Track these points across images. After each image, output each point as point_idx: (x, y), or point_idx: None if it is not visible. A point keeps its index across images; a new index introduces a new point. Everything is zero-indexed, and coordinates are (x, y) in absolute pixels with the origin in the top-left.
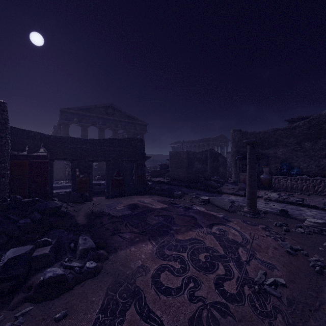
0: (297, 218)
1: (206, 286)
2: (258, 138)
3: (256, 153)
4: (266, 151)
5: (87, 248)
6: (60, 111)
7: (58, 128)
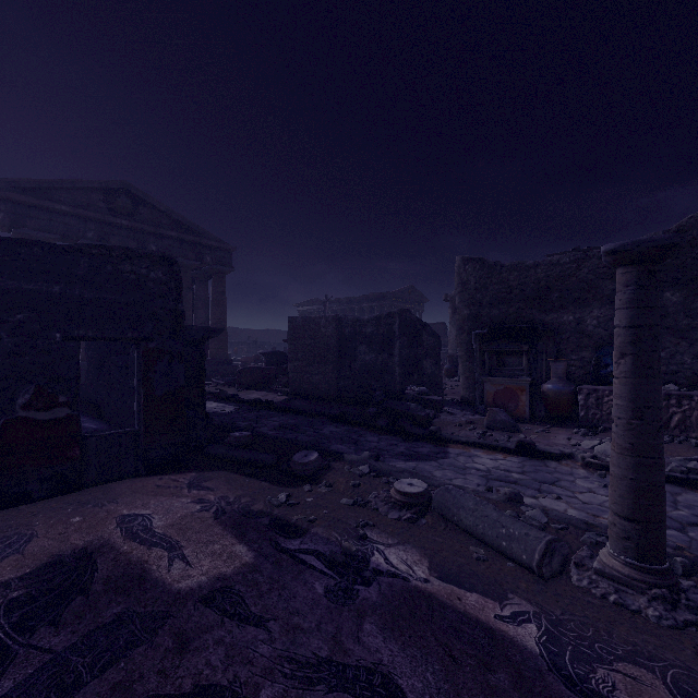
0: None
1: None
2: (532, 281)
3: (526, 321)
4: (555, 315)
5: None
6: None
7: None
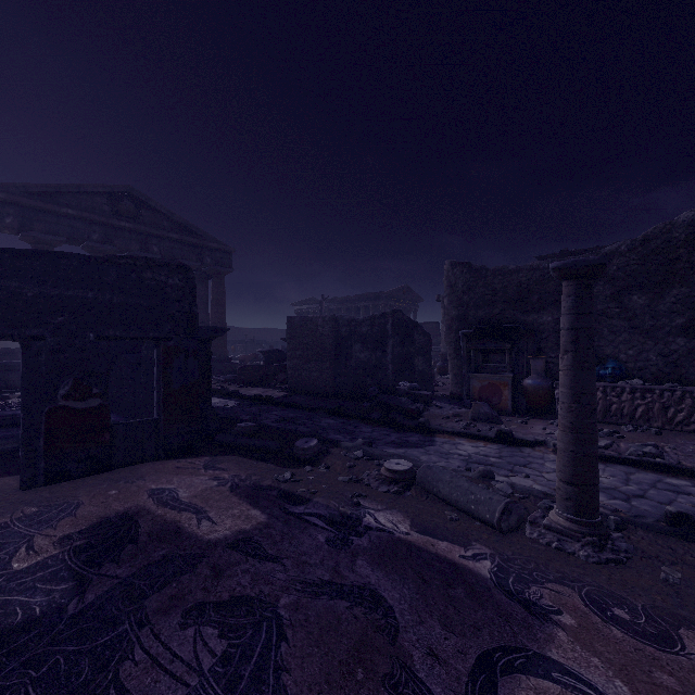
0: None
1: None
2: (515, 284)
3: (509, 321)
4: (535, 316)
5: None
6: None
7: None
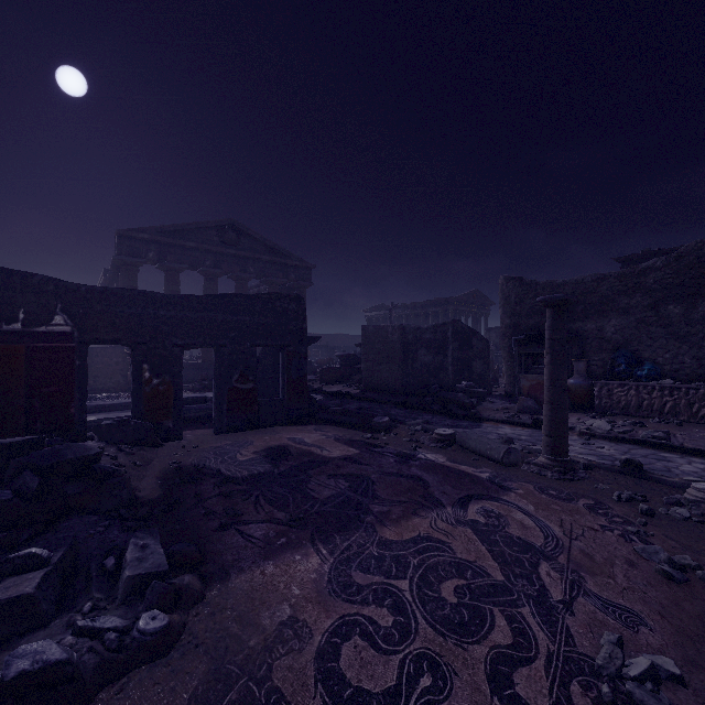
0: (666, 481)
1: (466, 684)
2: None
3: None
4: (580, 324)
5: (145, 575)
6: (117, 236)
7: (113, 275)
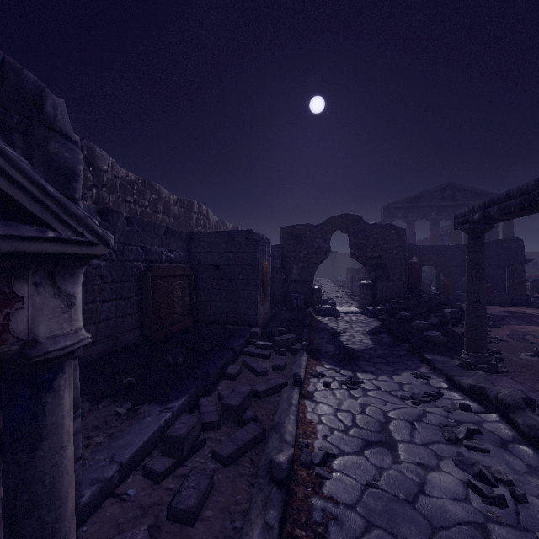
0: None
1: None
2: None
3: None
4: None
5: (488, 316)
6: (383, 209)
7: None
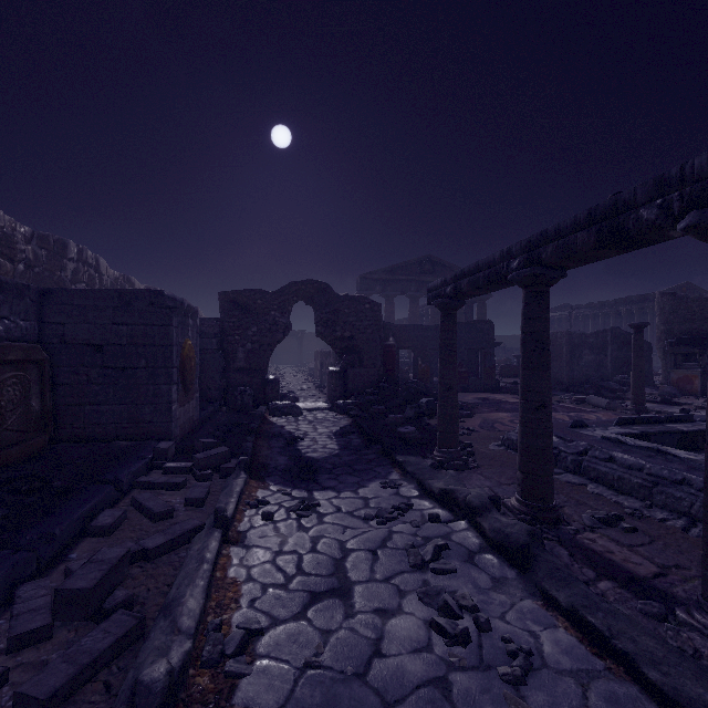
0: None
1: None
2: None
3: (705, 333)
4: None
5: (462, 405)
6: (359, 279)
7: None
